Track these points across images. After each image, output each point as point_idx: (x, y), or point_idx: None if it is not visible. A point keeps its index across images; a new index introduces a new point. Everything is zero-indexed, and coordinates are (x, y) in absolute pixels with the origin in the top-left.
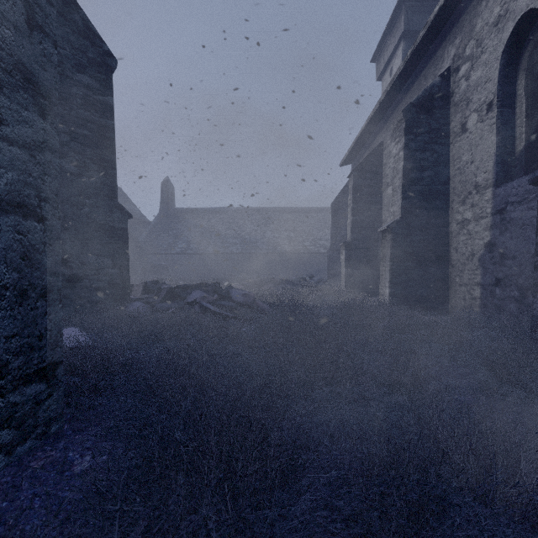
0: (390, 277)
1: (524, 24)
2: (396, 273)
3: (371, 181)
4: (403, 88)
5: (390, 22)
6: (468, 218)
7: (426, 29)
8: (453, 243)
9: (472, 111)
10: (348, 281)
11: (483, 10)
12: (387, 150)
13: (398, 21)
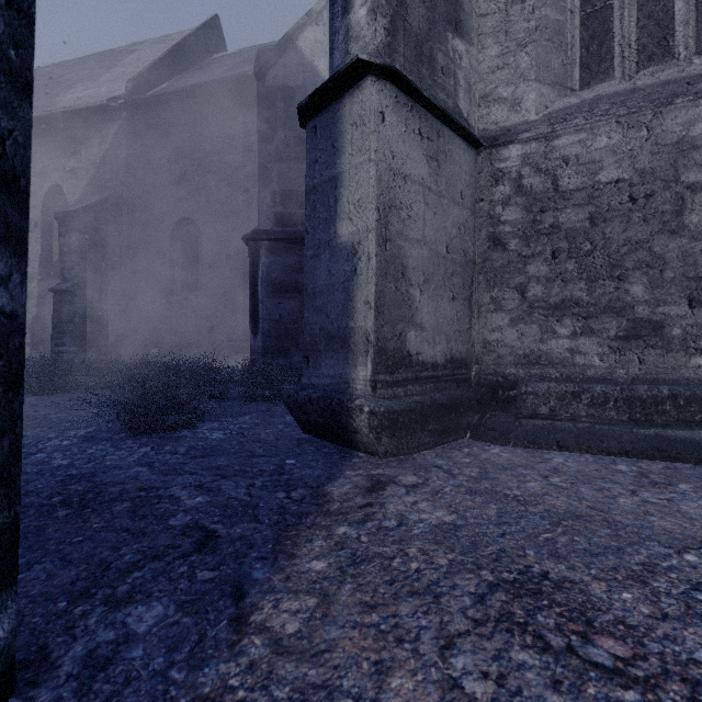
0: None
1: (57, 188)
2: None
3: None
4: None
5: None
6: None
7: None
8: None
9: None
10: None
11: (32, 156)
12: None
13: None
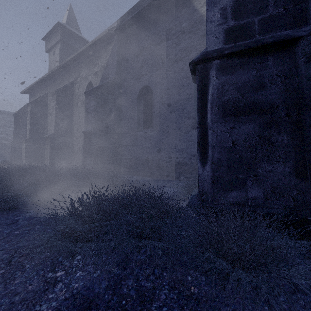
0: (50, 156)
1: (91, 84)
2: (52, 155)
3: (42, 110)
4: (57, 75)
5: (53, 28)
6: (78, 136)
7: (65, 62)
8: (74, 144)
9: (79, 101)
10: (27, 160)
11: (82, 71)
12: (50, 98)
13: (58, 32)
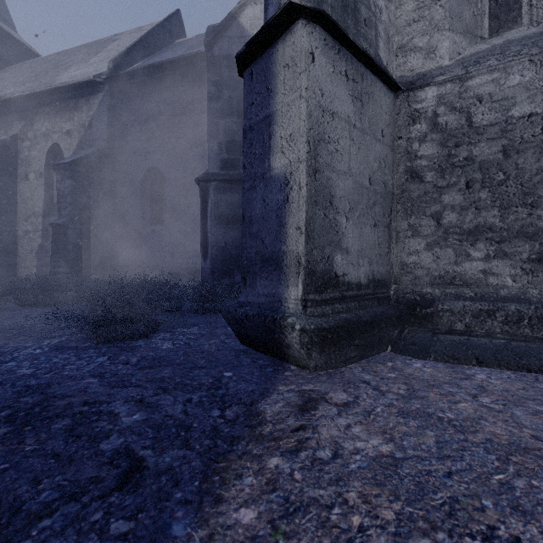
0: None
1: (57, 146)
2: None
3: None
4: None
5: None
6: (30, 230)
7: (0, 100)
8: (20, 243)
9: (32, 171)
10: None
11: (38, 122)
12: None
13: None
